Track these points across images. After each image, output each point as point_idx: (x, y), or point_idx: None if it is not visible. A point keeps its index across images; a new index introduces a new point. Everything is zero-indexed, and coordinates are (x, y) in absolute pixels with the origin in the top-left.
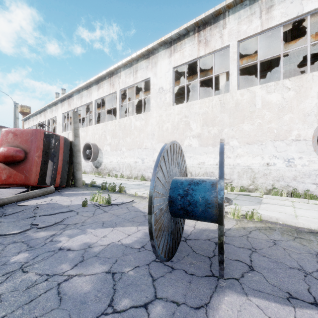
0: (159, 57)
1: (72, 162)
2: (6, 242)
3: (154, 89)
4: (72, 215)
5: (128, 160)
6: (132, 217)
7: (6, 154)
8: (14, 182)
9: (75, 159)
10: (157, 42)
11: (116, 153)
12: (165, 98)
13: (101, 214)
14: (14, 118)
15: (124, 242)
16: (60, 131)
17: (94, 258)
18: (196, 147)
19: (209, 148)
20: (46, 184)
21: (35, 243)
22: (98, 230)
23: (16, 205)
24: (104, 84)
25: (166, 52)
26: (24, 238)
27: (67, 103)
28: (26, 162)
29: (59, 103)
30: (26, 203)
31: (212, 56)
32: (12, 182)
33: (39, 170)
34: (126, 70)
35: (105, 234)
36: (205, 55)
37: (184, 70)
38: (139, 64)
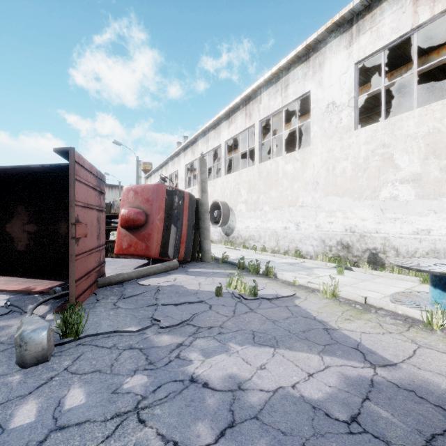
0: (328, 53)
1: (199, 228)
2: (121, 345)
3: (318, 107)
4: (203, 310)
5: (274, 224)
6: (303, 330)
7: (127, 217)
8: (135, 252)
9: (202, 224)
10: (324, 28)
11: (254, 214)
12: (340, 118)
13: (246, 315)
14: (137, 176)
15: (306, 392)
16: (182, 188)
17: (254, 424)
18: (409, 200)
19: (443, 202)
20: (168, 256)
21: (156, 357)
22: (248, 349)
23: (136, 283)
24: (237, 117)
25: (342, 40)
26: (143, 342)
27: (191, 151)
28: (147, 227)
29: (181, 153)
30: (147, 282)
31: (438, 25)
32: (133, 252)
33: (161, 238)
34: (270, 88)
35: (262, 362)
36: (432, 19)
37: (371, 68)
38: (292, 74)
